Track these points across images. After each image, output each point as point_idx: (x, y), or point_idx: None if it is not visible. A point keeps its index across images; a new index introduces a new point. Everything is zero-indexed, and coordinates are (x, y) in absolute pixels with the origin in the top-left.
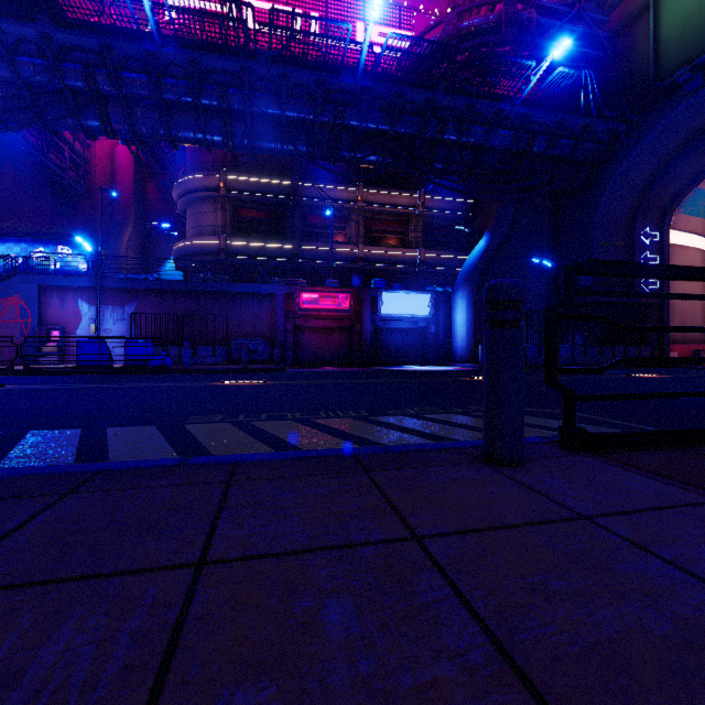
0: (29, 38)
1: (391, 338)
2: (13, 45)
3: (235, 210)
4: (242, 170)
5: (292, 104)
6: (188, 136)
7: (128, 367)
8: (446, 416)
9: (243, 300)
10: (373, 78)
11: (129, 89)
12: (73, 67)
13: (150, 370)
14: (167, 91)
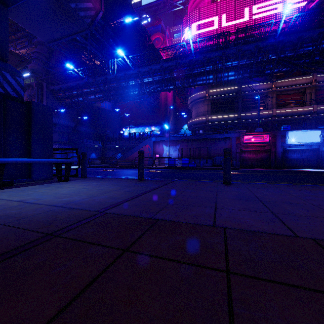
0: (157, 68)
1: (293, 155)
2: (153, 72)
3: (212, 104)
4: (215, 86)
5: (242, 59)
6: (200, 83)
7: (183, 167)
8: None
9: (218, 141)
10: (285, 35)
11: (183, 74)
12: (167, 72)
13: (190, 168)
14: (195, 70)
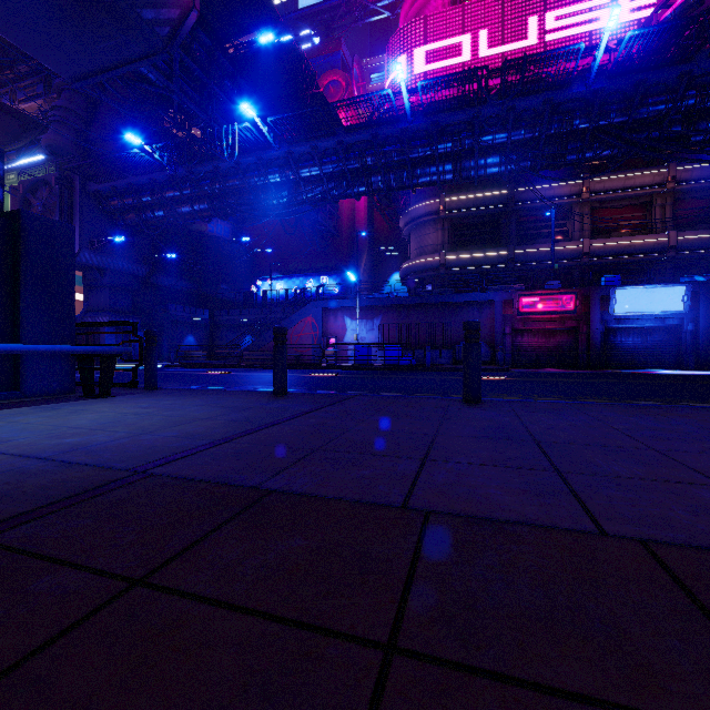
0: (330, 146)
1: (627, 339)
2: (322, 154)
3: (452, 228)
4: (459, 189)
5: (517, 129)
6: (426, 180)
7: (387, 365)
8: (698, 404)
9: (465, 308)
10: (608, 77)
11: (387, 160)
12: (353, 156)
13: (403, 368)
14: (413, 152)
